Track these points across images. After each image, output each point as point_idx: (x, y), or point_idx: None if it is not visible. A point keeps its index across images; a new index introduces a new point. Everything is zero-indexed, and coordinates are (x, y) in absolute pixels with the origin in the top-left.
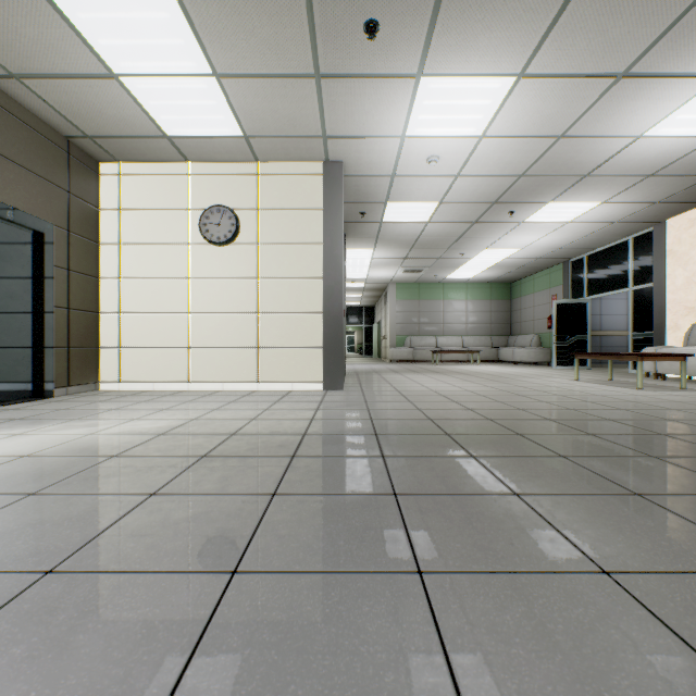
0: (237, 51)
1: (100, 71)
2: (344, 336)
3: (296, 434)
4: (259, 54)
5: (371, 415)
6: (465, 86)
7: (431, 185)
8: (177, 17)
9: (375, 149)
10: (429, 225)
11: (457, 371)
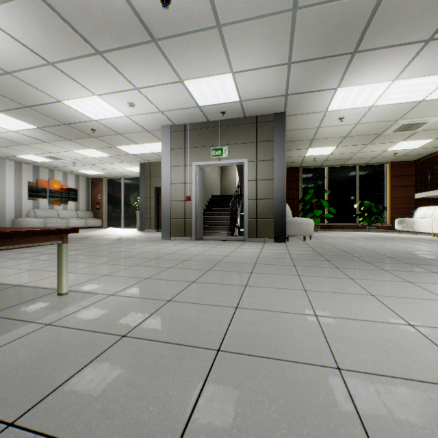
0: (127, 142)
1: (154, 153)
2: (192, 211)
3: (95, 237)
4: (124, 140)
5: (99, 239)
6: (83, 111)
7: (159, 95)
8: (126, 147)
9: (143, 120)
10: (243, 68)
11: (346, 269)
